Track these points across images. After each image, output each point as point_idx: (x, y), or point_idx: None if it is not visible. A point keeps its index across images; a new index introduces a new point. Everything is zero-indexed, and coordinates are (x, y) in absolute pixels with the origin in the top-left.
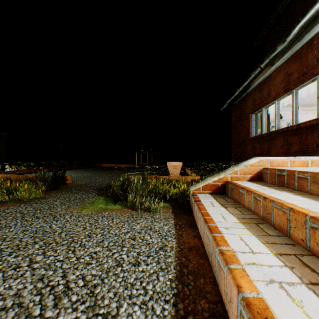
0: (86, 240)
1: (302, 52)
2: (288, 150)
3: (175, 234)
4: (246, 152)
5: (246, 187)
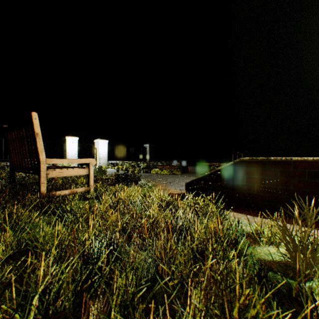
0: None
1: None
2: None
3: None
4: None
5: None
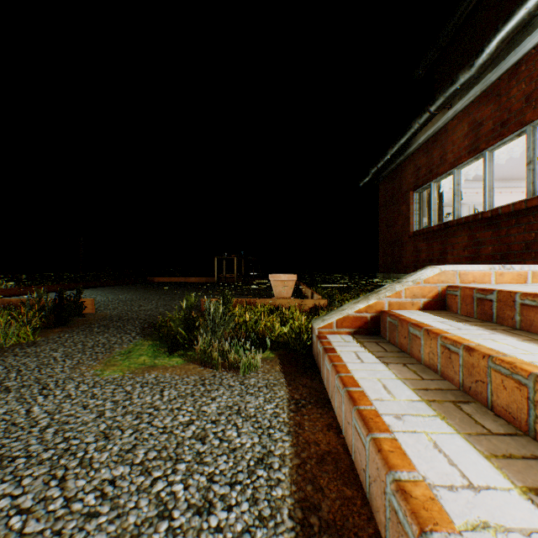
0: (97, 449)
1: (501, 86)
2: (476, 253)
3: (289, 422)
4: (404, 257)
5: (423, 324)
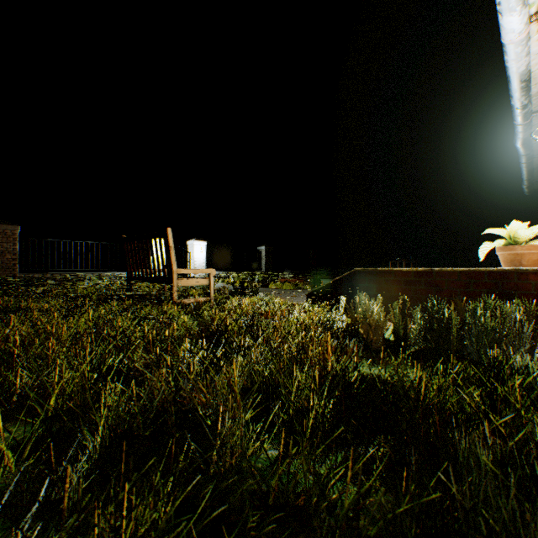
0: None
1: None
2: None
3: None
4: None
5: None
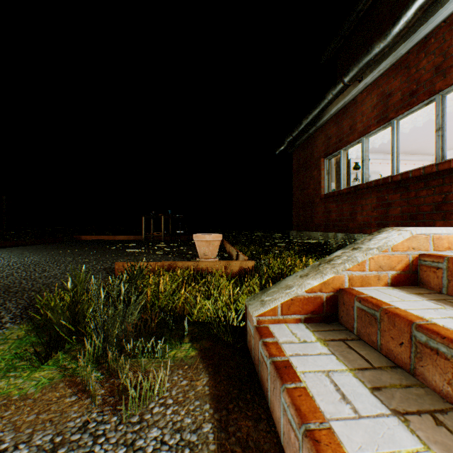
0: None
1: (411, 59)
2: (385, 214)
3: None
4: (316, 216)
5: (444, 329)
